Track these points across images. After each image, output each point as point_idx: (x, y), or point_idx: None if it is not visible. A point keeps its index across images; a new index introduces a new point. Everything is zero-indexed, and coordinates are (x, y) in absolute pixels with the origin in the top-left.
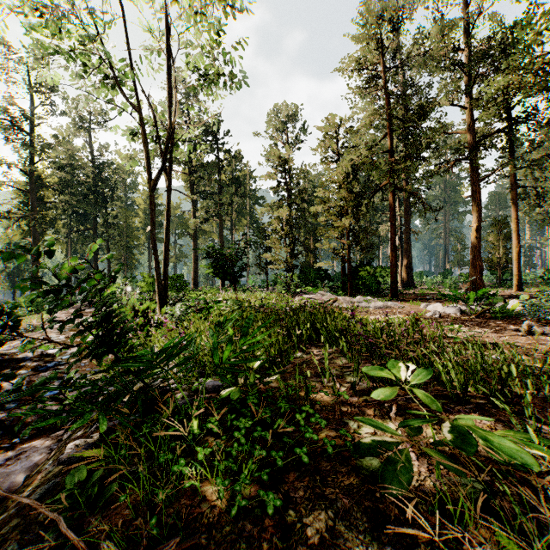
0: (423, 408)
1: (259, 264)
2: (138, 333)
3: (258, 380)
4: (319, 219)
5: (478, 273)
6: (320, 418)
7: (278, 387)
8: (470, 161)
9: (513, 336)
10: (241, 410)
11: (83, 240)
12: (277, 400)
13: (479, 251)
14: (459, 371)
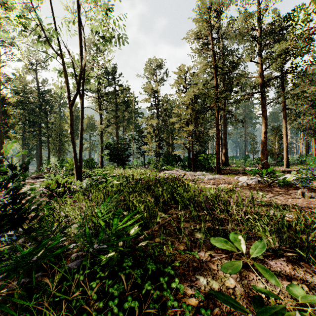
0: (264, 283)
1: (140, 152)
2: (58, 199)
3: (134, 238)
4: (175, 126)
5: (265, 158)
6: (179, 283)
7: (148, 244)
8: (261, 93)
9: (293, 198)
10: (118, 273)
11: (32, 137)
12: (146, 257)
13: (265, 145)
14: (272, 231)
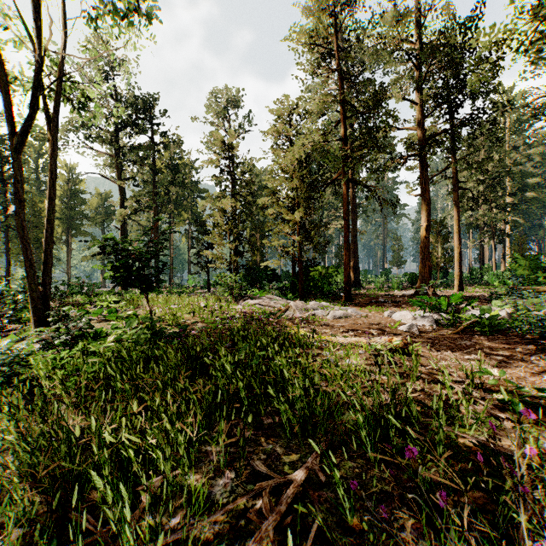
0: None
1: (200, 262)
2: None
3: None
4: (266, 212)
5: (427, 274)
6: None
7: None
8: (420, 158)
9: None
10: None
11: None
12: None
13: (428, 251)
14: None
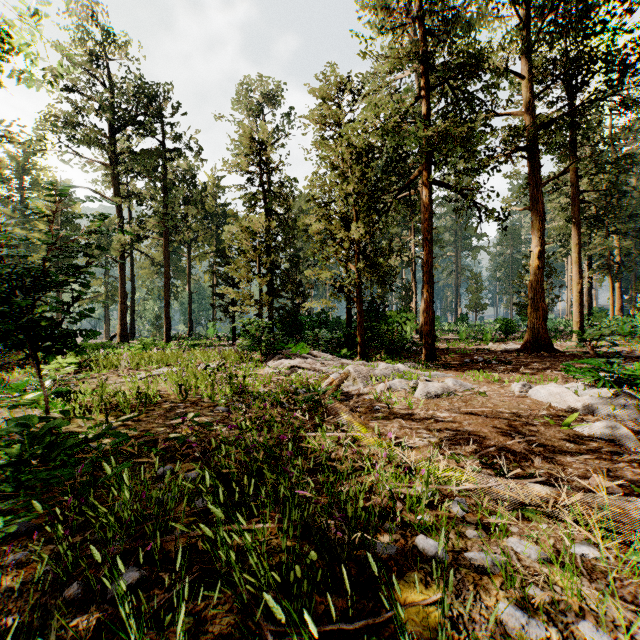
0: None
1: (222, 305)
2: None
3: None
4: (310, 230)
5: (541, 320)
6: None
7: None
8: (529, 155)
9: None
10: None
11: None
12: None
13: (542, 287)
14: None
